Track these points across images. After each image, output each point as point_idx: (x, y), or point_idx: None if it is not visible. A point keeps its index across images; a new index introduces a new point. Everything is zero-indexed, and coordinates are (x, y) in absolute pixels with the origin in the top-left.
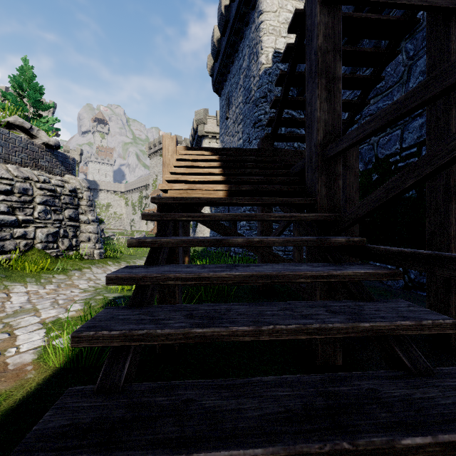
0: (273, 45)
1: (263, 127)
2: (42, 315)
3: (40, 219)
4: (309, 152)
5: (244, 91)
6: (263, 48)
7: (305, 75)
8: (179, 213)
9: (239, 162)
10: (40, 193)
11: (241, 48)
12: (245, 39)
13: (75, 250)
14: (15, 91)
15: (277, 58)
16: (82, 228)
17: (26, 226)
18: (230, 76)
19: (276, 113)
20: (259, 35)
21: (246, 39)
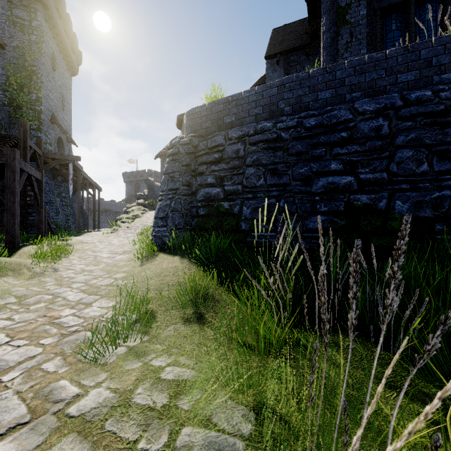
0: None
1: None
2: (88, 239)
3: None
4: None
5: None
6: None
7: None
8: None
9: None
10: None
11: None
12: None
13: None
14: None
15: None
16: None
17: None
18: None
19: None
20: None
21: None
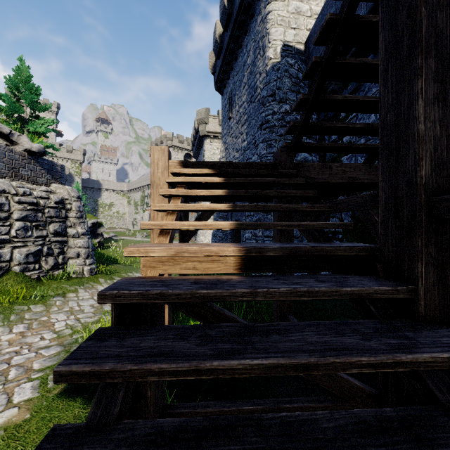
0: (282, 37)
1: (271, 128)
2: None
3: (19, 237)
4: (390, 193)
5: (248, 89)
6: (270, 41)
7: (348, 62)
8: (141, 365)
9: (252, 184)
10: (19, 207)
11: (246, 43)
12: (250, 33)
13: (61, 268)
14: (11, 92)
15: (286, 52)
16: (70, 243)
17: (1, 246)
18: (233, 73)
19: (302, 117)
20: (266, 27)
21: (251, 33)
